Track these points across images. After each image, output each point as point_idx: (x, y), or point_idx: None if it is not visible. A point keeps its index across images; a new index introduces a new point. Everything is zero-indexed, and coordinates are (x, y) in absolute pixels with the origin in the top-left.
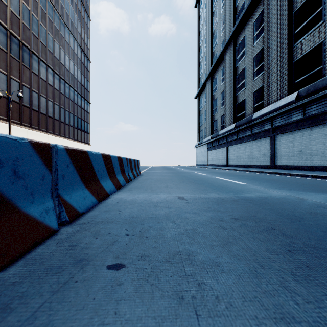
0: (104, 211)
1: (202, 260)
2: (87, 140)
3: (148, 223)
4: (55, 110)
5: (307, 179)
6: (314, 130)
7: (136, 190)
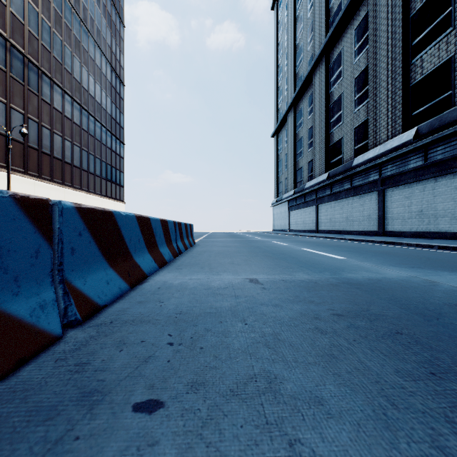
0: (137, 303)
1: (293, 392)
2: (119, 196)
3: (205, 322)
4: (74, 153)
5: (432, 251)
6: (441, 181)
7: (188, 268)
